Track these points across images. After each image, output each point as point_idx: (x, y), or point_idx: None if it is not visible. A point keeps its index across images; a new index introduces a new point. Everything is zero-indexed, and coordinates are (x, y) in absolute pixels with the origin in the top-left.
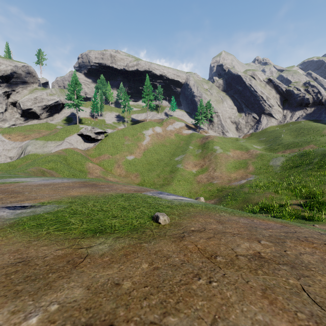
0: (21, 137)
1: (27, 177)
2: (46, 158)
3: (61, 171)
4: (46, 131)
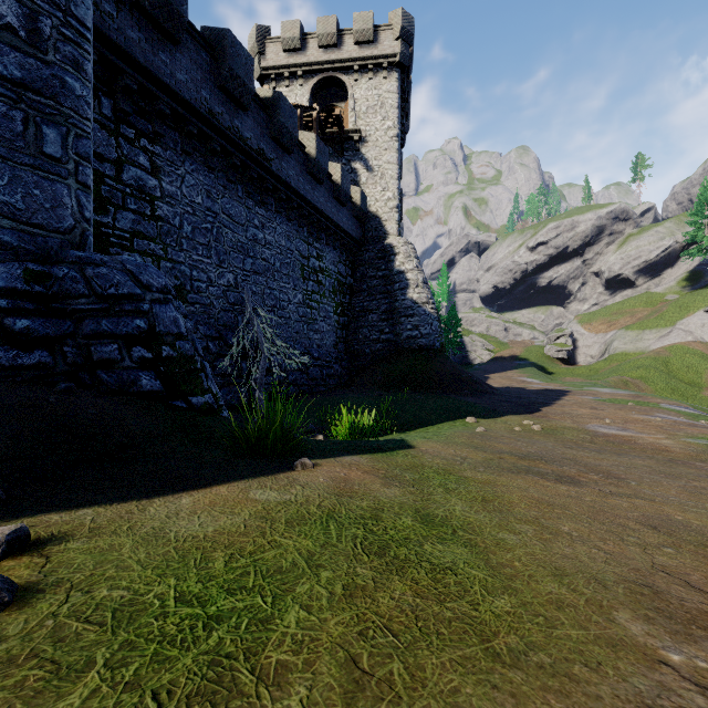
0: (604, 326)
1: (603, 387)
2: (634, 362)
3: (653, 383)
4: (643, 310)
